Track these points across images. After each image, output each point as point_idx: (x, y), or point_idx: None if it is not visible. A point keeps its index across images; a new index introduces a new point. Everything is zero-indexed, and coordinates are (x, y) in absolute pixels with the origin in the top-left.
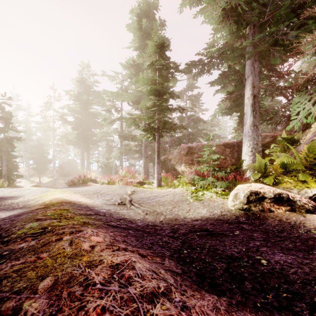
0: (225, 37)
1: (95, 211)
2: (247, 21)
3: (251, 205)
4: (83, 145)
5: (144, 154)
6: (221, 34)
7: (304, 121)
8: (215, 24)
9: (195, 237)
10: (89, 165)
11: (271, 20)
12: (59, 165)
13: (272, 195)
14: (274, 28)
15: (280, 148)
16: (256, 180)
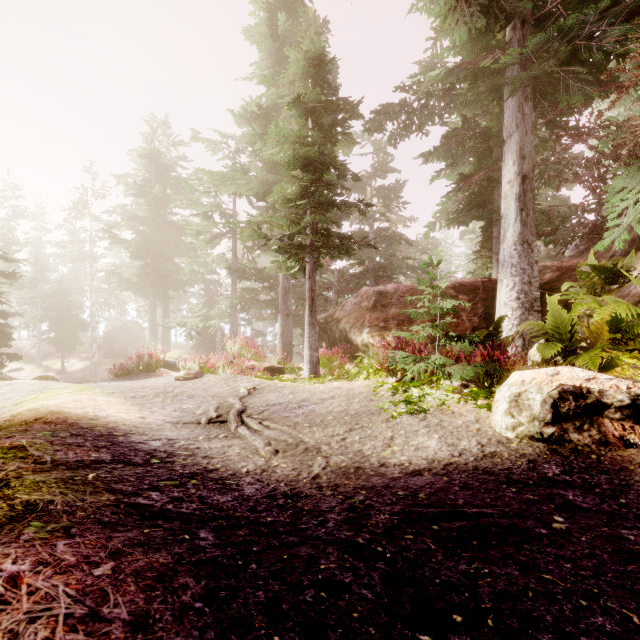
0: (460, 48)
1: (125, 447)
2: (507, 13)
3: (566, 427)
4: (155, 292)
5: (283, 309)
6: (452, 40)
7: (638, 229)
8: (439, 16)
9: (430, 547)
10: (167, 333)
11: (561, 10)
12: (106, 334)
13: (625, 399)
14: (574, 18)
15: (586, 290)
16: (549, 360)
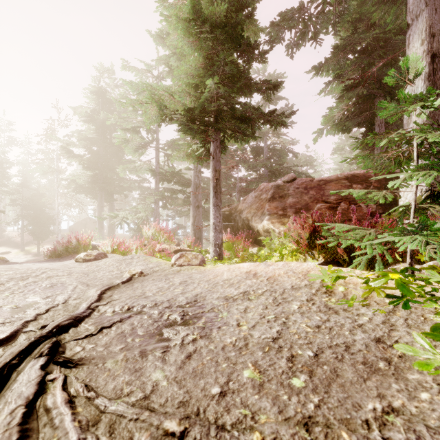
0: None
1: None
2: None
3: None
4: (102, 195)
5: (194, 201)
6: None
7: None
8: None
9: None
10: (112, 226)
11: None
12: (70, 227)
13: None
14: None
15: None
16: None
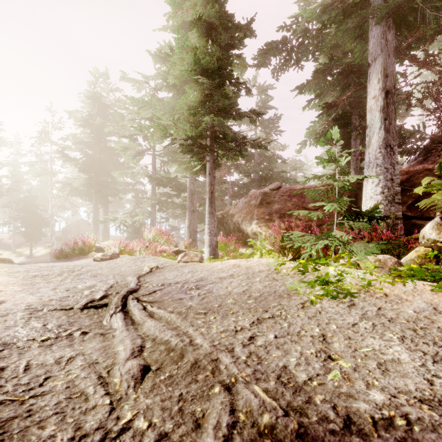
0: None
1: None
2: None
3: None
4: (97, 197)
5: (190, 206)
6: None
7: None
8: None
9: None
10: (107, 228)
11: None
12: (63, 229)
13: None
14: None
15: None
16: None
